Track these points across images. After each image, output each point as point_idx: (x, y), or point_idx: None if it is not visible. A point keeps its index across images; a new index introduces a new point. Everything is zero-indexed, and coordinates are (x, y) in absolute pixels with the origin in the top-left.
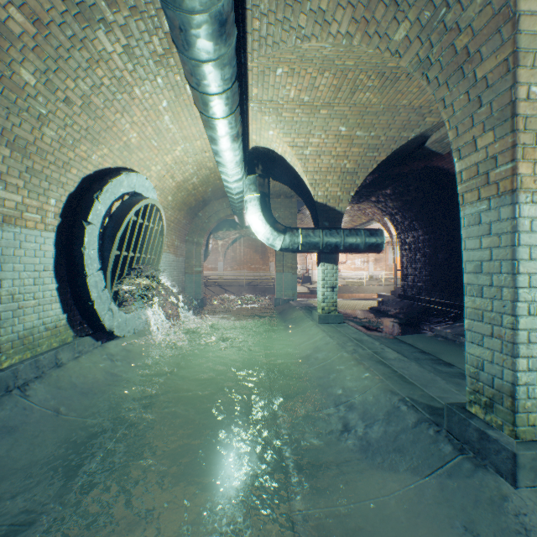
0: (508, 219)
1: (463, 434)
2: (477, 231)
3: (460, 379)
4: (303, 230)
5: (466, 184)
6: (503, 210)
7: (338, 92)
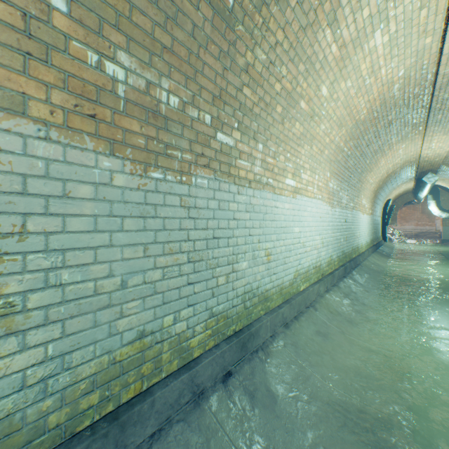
0: None
1: None
2: None
3: None
4: None
5: None
6: None
7: None
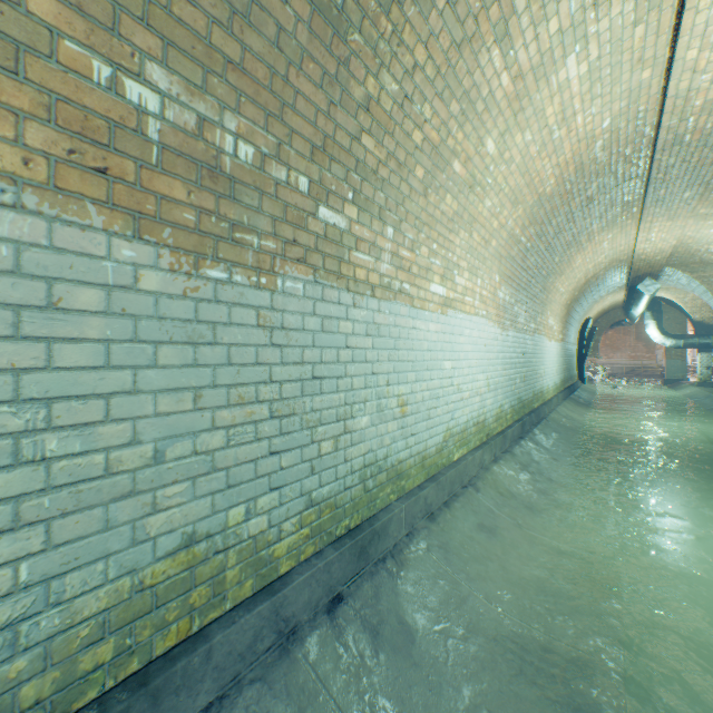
0: None
1: None
2: None
3: None
4: (683, 337)
5: None
6: None
7: None
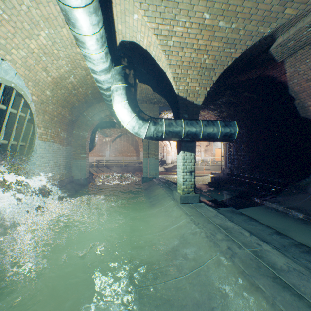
0: None
1: None
2: None
3: None
4: (166, 119)
5: None
6: None
7: None
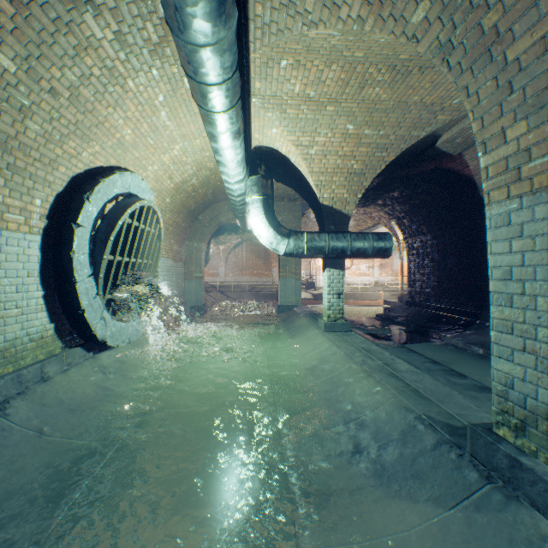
0: (545, 219)
1: (490, 459)
2: (505, 233)
3: (475, 392)
4: (308, 234)
5: (492, 180)
6: (538, 209)
7: (346, 87)
